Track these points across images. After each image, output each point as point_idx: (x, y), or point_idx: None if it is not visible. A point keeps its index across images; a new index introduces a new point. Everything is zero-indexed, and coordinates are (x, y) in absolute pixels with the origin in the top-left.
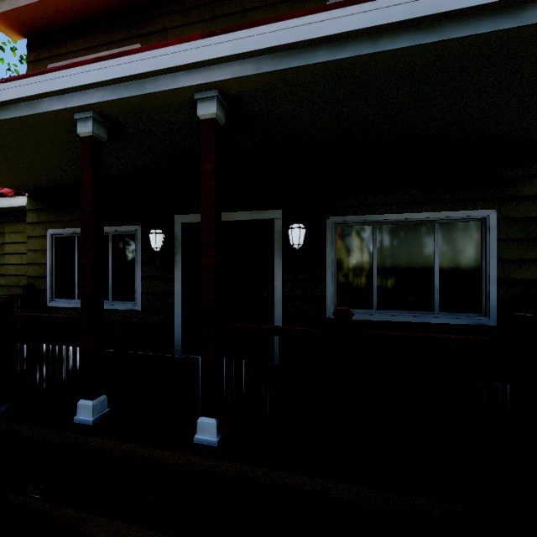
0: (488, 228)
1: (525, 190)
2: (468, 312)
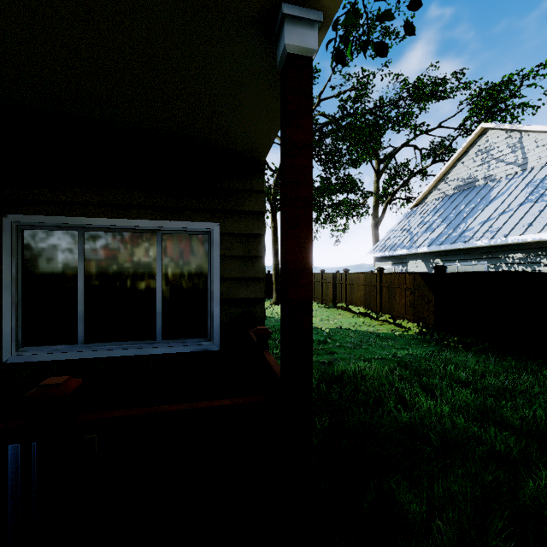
0: (213, 243)
1: (246, 205)
2: (195, 337)
